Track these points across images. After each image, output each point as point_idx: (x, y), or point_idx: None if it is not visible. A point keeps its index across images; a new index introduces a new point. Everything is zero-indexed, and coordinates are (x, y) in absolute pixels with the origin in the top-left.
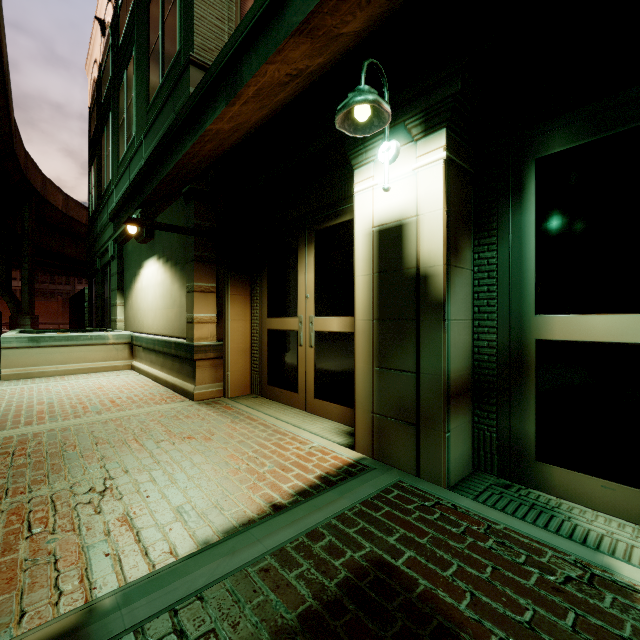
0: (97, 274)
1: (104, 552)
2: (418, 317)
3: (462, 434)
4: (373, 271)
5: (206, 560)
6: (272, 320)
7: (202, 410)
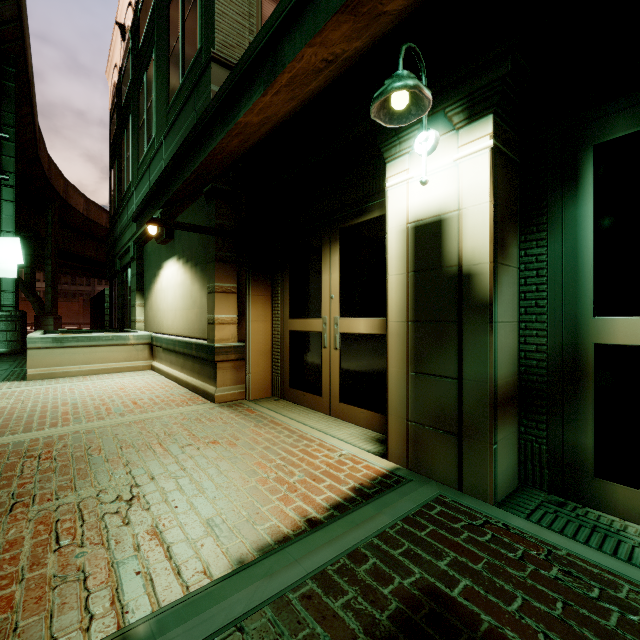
0: (117, 275)
1: (135, 570)
2: (460, 319)
3: (508, 446)
4: (408, 270)
5: (243, 583)
6: (294, 321)
7: (224, 413)
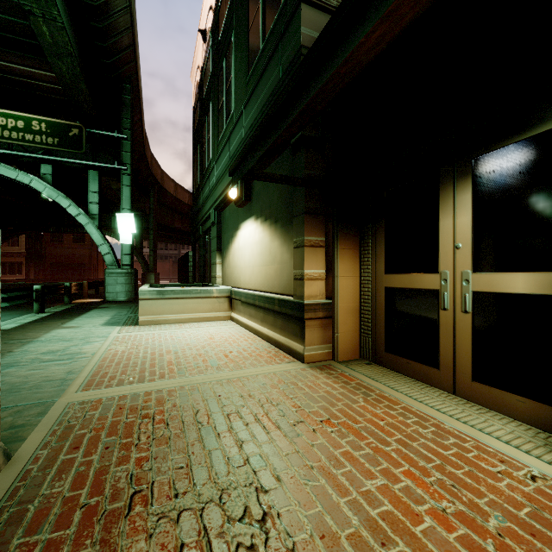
0: (199, 239)
1: None
2: None
3: None
4: None
5: None
6: (392, 277)
7: (319, 377)
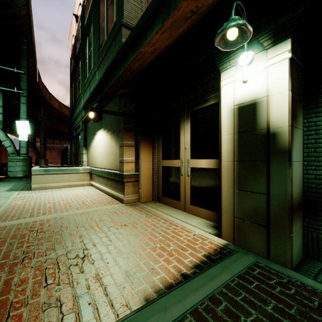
0: (74, 139)
1: (87, 301)
2: (268, 159)
3: (298, 234)
4: (234, 132)
5: (149, 314)
6: (164, 161)
7: (129, 209)
